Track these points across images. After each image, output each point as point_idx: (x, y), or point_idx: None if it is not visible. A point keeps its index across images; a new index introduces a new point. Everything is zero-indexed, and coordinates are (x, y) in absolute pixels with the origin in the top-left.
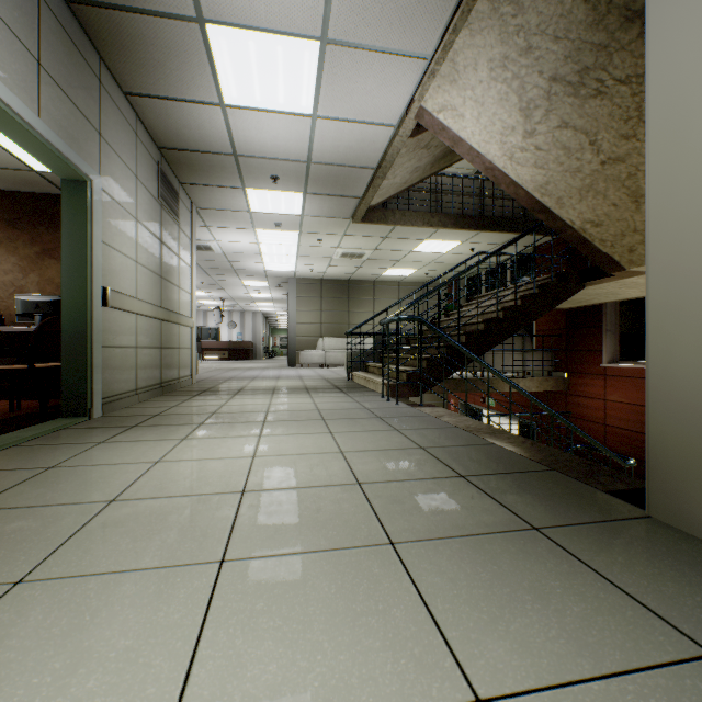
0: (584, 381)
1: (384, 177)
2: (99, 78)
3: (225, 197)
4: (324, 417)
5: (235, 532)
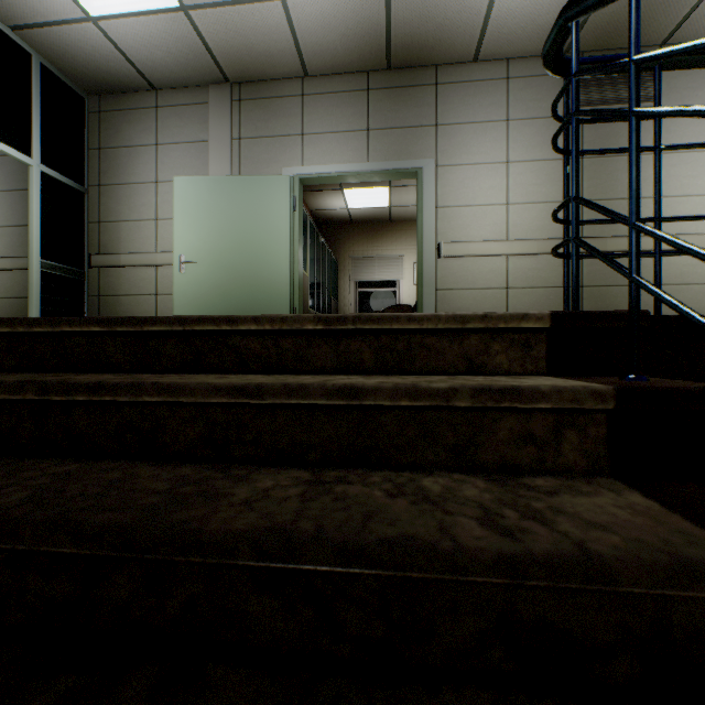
0: None
1: None
2: (435, 84)
3: None
4: None
5: None
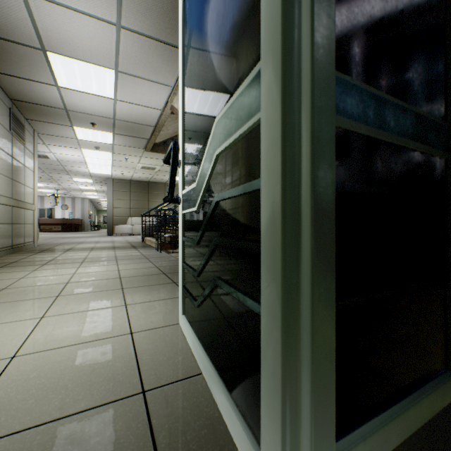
0: None
1: (160, 131)
2: None
3: (59, 130)
4: (117, 259)
5: (63, 291)
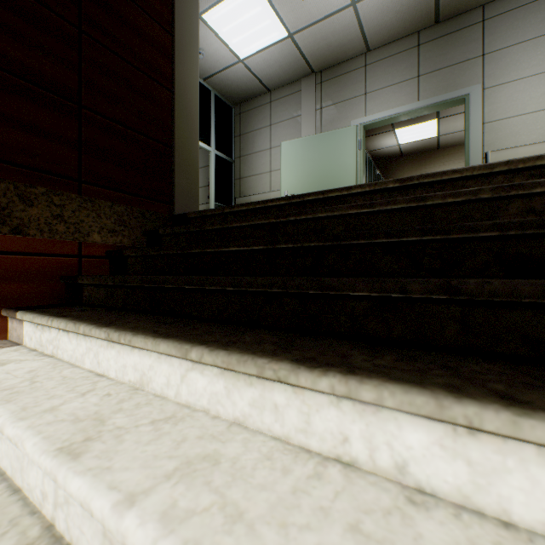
0: None
1: None
2: (481, 21)
3: None
4: None
5: None
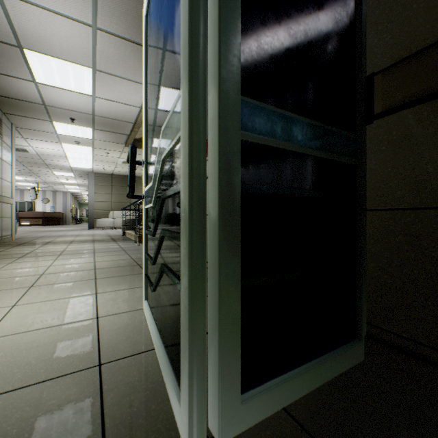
0: None
1: (139, 128)
2: None
3: (38, 124)
4: (95, 251)
5: (37, 282)
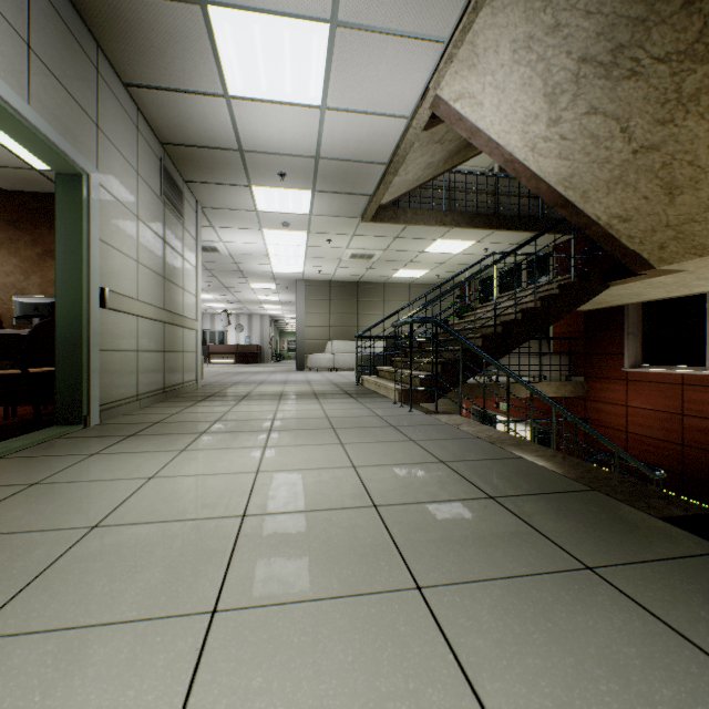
0: (604, 386)
1: (396, 172)
2: (96, 67)
3: (231, 196)
4: (333, 425)
5: (231, 570)
